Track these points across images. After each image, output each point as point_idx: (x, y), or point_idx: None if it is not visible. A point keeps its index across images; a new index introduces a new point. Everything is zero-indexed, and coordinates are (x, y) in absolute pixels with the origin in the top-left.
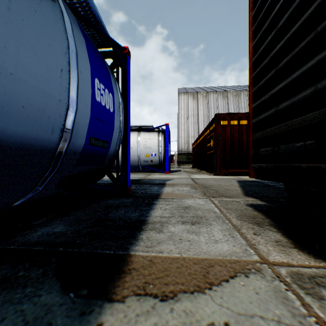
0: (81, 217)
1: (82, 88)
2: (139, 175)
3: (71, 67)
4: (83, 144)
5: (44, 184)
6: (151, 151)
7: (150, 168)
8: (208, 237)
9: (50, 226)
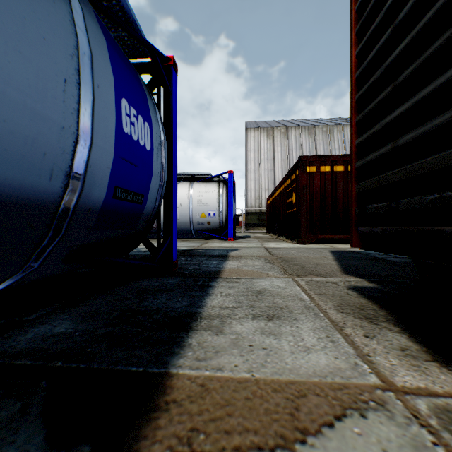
0: (99, 307)
1: (101, 111)
2: (191, 244)
3: (82, 78)
4: (103, 197)
5: (41, 258)
6: (208, 209)
7: (206, 233)
8: (293, 342)
9: (50, 323)
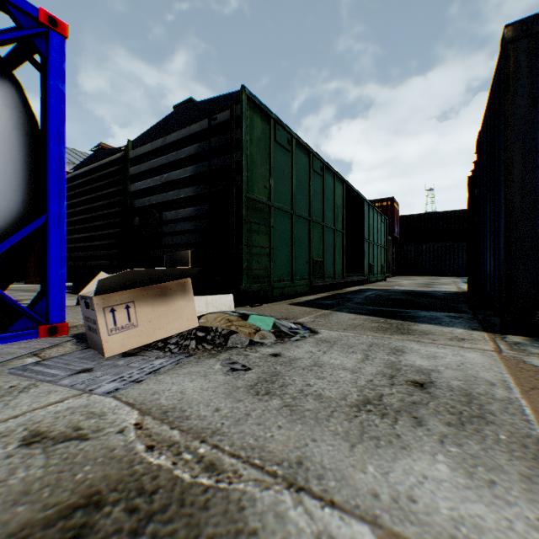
0: None
1: None
2: None
3: None
4: None
5: None
6: None
7: None
8: None
9: None
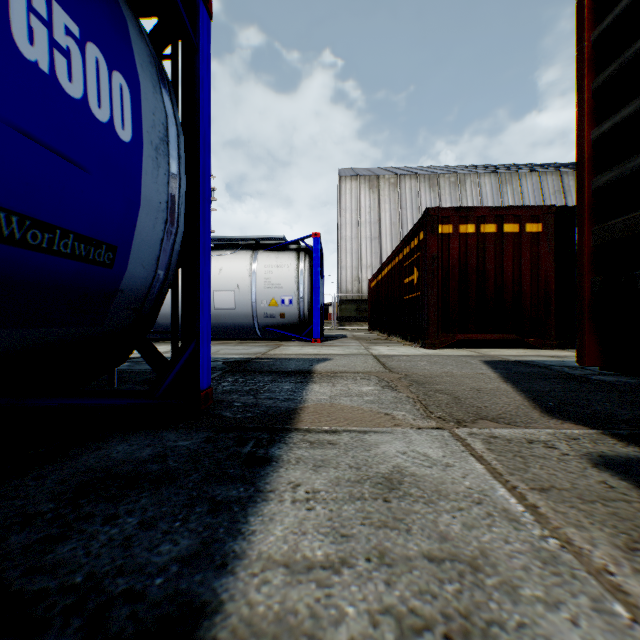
0: None
1: None
2: (252, 349)
3: None
4: None
5: None
6: (281, 294)
7: (278, 331)
8: None
9: None
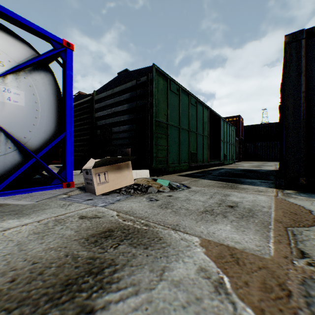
0: None
1: None
2: None
3: None
4: None
5: None
6: None
7: None
8: None
9: None
